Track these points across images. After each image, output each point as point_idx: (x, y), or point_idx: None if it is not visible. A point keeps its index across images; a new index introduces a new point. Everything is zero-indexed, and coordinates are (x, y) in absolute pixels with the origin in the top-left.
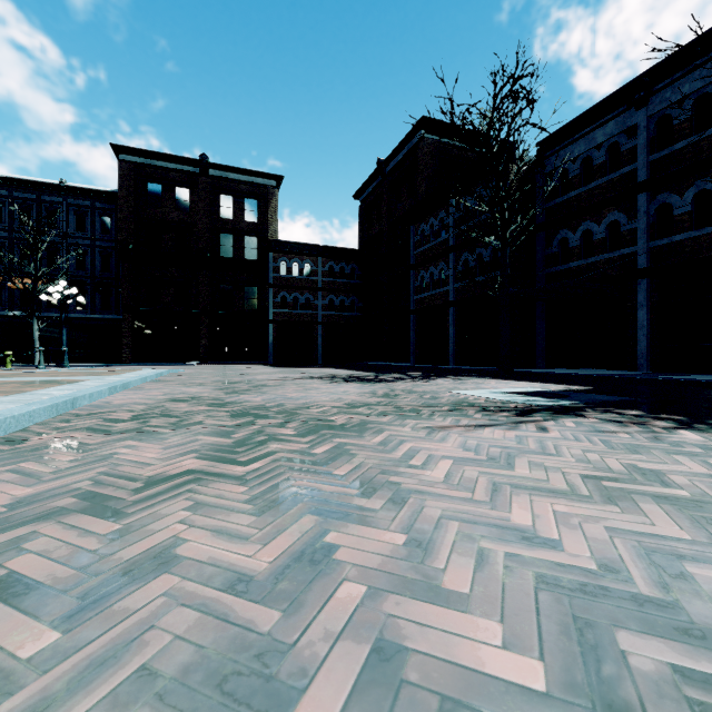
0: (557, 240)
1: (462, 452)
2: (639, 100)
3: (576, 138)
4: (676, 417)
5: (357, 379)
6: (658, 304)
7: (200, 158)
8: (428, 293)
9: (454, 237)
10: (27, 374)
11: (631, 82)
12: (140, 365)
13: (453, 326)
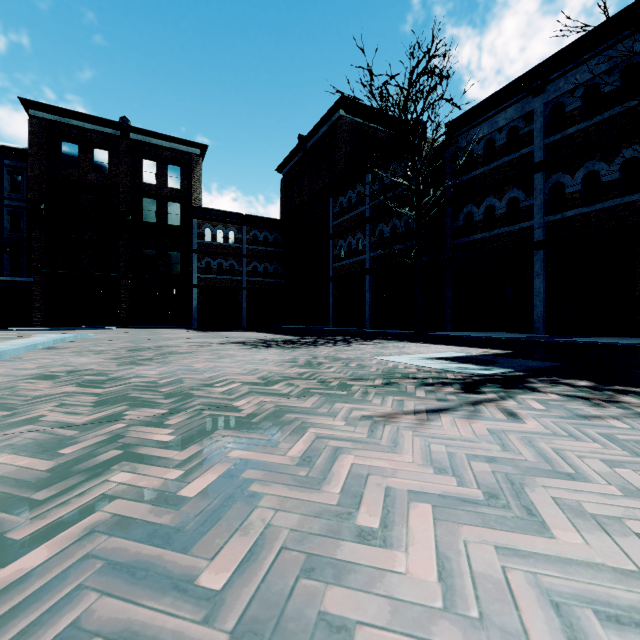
0: (463, 214)
1: (434, 476)
2: (536, 88)
3: (481, 121)
4: (634, 389)
5: (278, 344)
6: (552, 273)
7: (121, 121)
8: (347, 261)
9: (370, 209)
10: None
11: (529, 71)
12: (53, 329)
13: (369, 292)
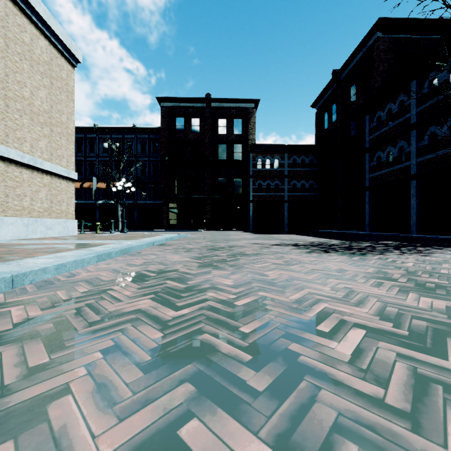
0: None
1: None
2: None
3: None
4: None
5: (334, 249)
6: None
7: (206, 96)
8: (385, 170)
9: (417, 115)
10: (94, 237)
11: None
12: (171, 231)
13: (416, 197)
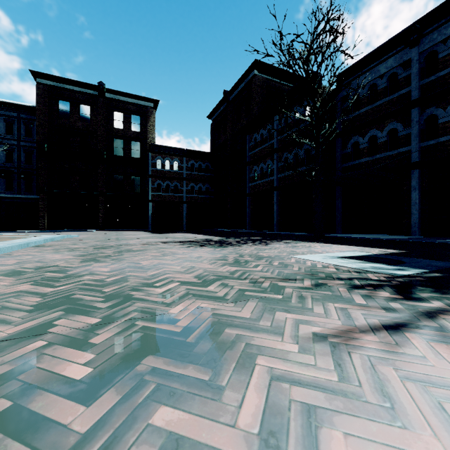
0: (351, 144)
1: None
2: (413, 41)
3: (365, 71)
4: None
5: (210, 243)
6: (426, 187)
7: (98, 84)
8: (259, 181)
9: (278, 142)
10: None
11: (407, 28)
12: (52, 231)
13: (277, 204)
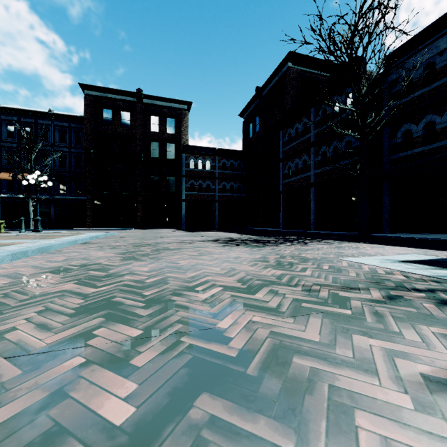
0: (401, 132)
1: None
2: None
3: (420, 49)
4: None
5: (245, 243)
6: None
7: (137, 91)
8: (294, 178)
9: (314, 136)
10: None
11: None
12: (97, 229)
13: (313, 201)
